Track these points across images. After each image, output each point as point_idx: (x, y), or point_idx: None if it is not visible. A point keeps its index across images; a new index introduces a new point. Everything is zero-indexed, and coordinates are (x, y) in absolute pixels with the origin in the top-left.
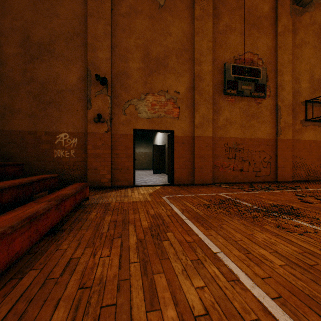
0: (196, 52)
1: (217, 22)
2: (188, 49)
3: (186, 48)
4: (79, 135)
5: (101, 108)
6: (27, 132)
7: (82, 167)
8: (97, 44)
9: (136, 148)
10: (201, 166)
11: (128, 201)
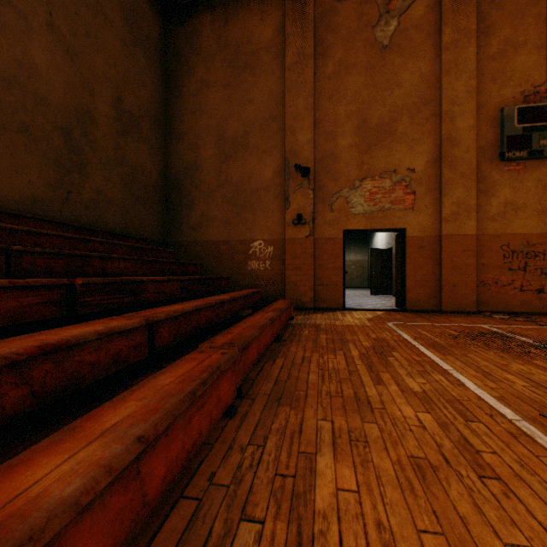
0: (444, 102)
1: (487, 42)
2: (431, 100)
3: (426, 99)
4: (275, 242)
5: (301, 206)
6: (222, 242)
7: (278, 282)
8: (296, 126)
9: None
10: (454, 282)
11: (341, 324)
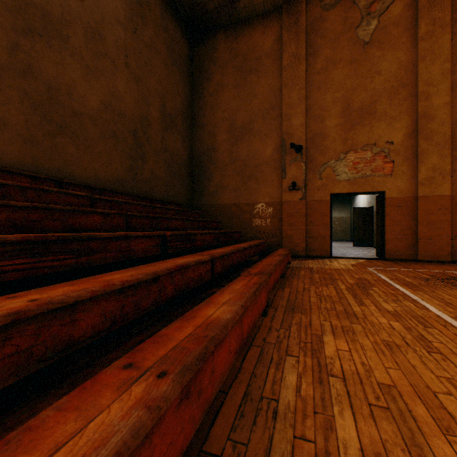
0: (420, 84)
1: None
2: (408, 83)
3: (403, 83)
4: (274, 204)
5: (295, 176)
6: (233, 204)
7: (276, 235)
8: (291, 113)
9: None
10: (429, 236)
11: (329, 268)
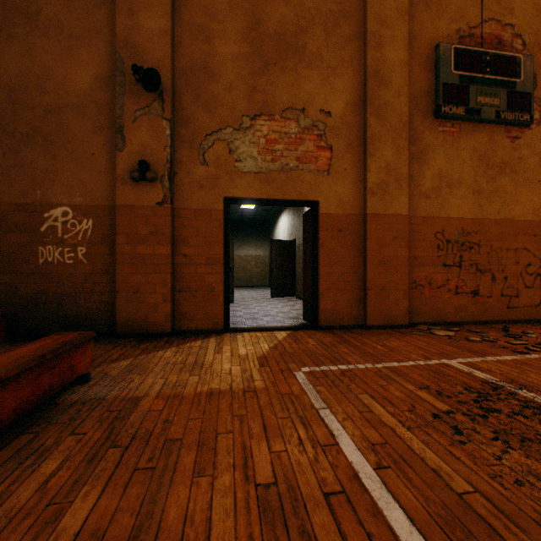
0: (370, 17)
1: None
2: (352, 13)
3: (347, 9)
4: (97, 211)
5: (148, 148)
6: None
7: (103, 287)
8: None
9: (239, 247)
10: (382, 284)
11: (196, 392)
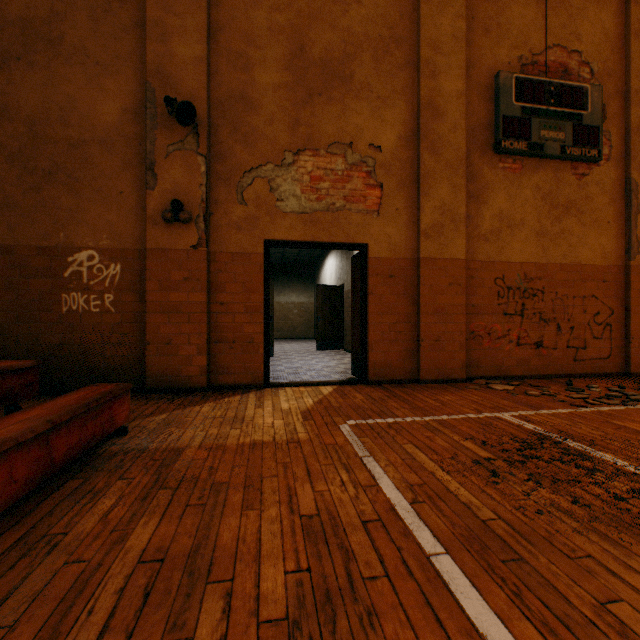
0: (424, 44)
1: None
2: (405, 39)
3: (398, 35)
4: (126, 255)
5: (182, 186)
6: None
7: (132, 338)
8: (170, 23)
9: (280, 293)
10: (437, 334)
11: (238, 444)
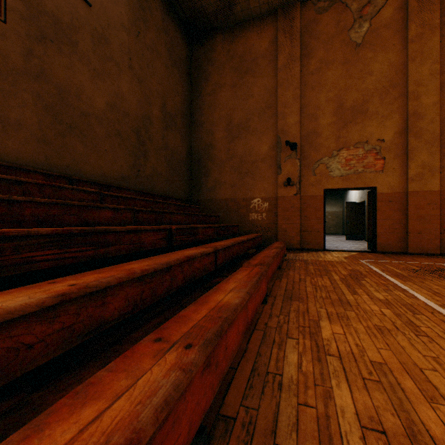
0: (410, 84)
1: None
2: (398, 84)
3: (394, 83)
4: (269, 199)
5: (290, 172)
6: (230, 200)
7: (272, 229)
8: (286, 111)
9: None
10: (419, 230)
11: (323, 260)
